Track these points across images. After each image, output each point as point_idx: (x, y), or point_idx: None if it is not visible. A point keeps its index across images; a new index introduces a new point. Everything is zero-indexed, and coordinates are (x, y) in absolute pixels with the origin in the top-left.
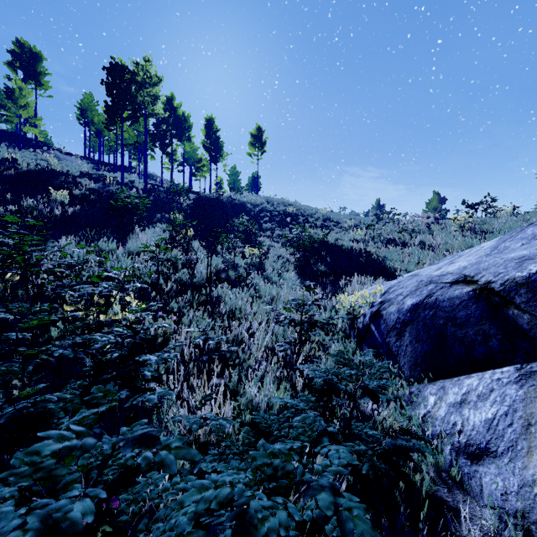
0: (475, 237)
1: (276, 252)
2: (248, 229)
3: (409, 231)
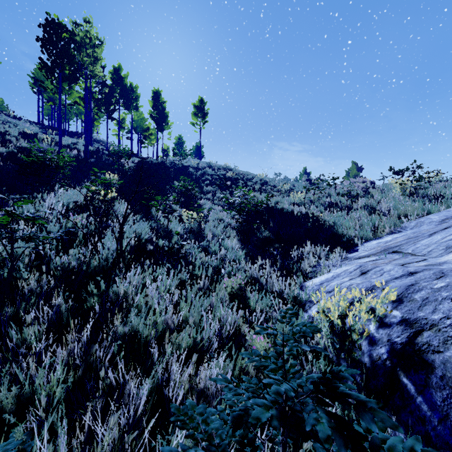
0: (424, 202)
1: (216, 215)
2: (188, 191)
3: (348, 194)
